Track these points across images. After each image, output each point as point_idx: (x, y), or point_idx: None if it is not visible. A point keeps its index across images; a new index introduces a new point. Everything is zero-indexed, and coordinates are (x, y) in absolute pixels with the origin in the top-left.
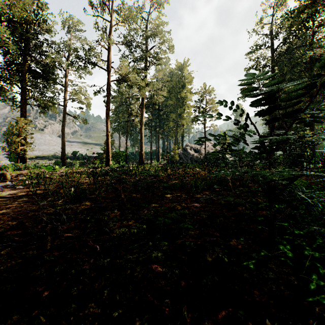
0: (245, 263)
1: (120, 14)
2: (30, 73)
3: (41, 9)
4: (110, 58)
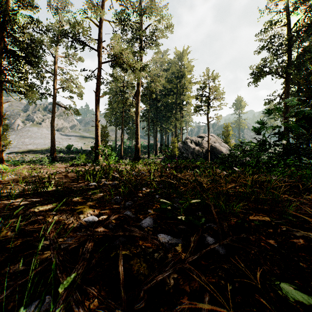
0: None
1: None
2: (6, 52)
3: None
4: (100, 36)
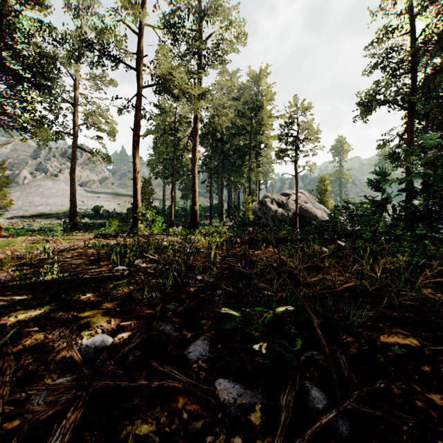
0: None
1: None
2: (3, 72)
3: None
4: (140, 48)
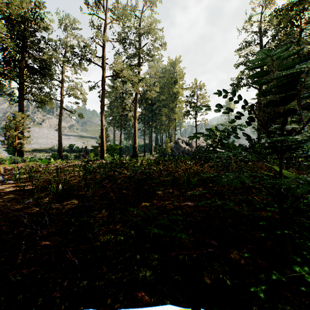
0: (253, 289)
1: (114, 12)
2: (28, 69)
3: (38, 7)
4: (105, 55)
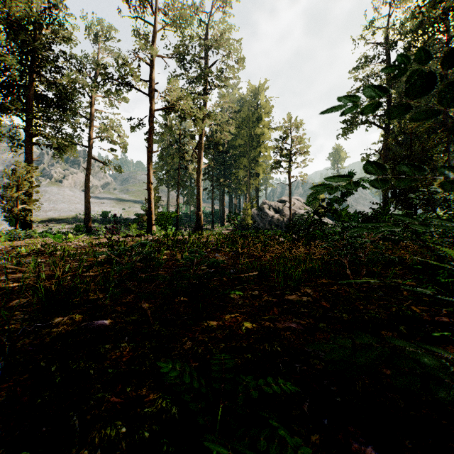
0: None
1: (167, 13)
2: (38, 99)
3: (53, 6)
4: (153, 77)
